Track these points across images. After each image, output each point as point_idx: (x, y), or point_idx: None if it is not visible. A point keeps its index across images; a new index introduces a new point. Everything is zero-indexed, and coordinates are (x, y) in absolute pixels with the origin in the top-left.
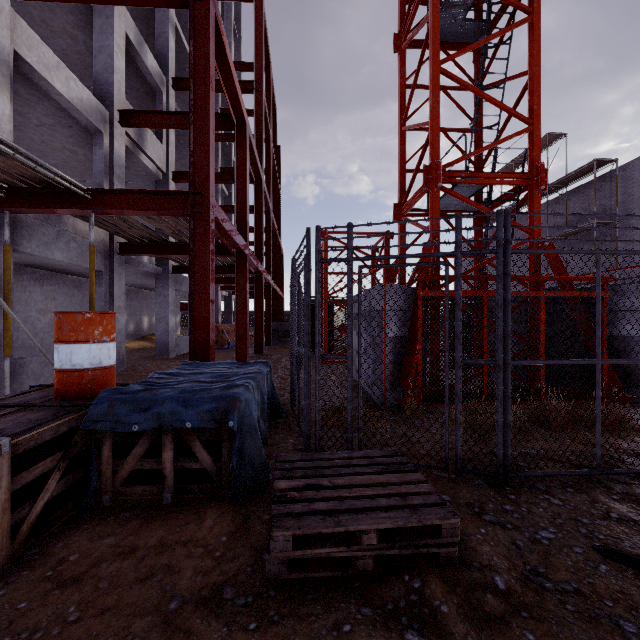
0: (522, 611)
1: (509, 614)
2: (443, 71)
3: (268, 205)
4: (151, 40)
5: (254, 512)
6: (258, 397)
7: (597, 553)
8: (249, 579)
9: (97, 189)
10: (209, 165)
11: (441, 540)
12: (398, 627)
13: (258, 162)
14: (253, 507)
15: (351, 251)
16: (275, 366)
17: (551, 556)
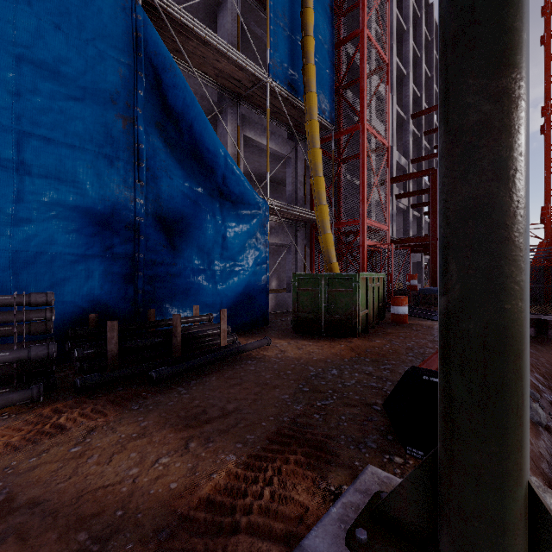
0: None
1: None
2: None
3: None
4: (397, 137)
5: None
6: None
7: None
8: None
9: (401, 238)
10: (436, 227)
11: None
12: None
13: None
14: None
15: None
16: None
17: None
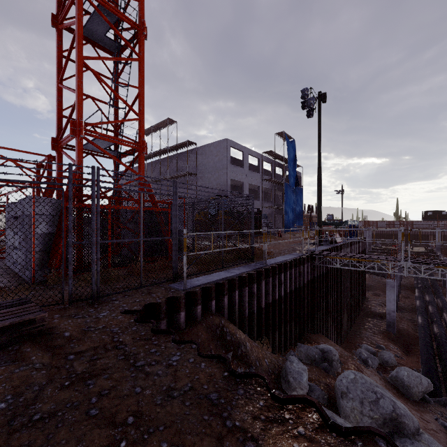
0: (74, 340)
1: (67, 343)
2: (86, 64)
3: None
4: None
5: None
6: None
7: (121, 313)
8: None
9: None
10: None
11: (35, 325)
12: None
13: None
14: None
15: None
16: None
17: (100, 320)
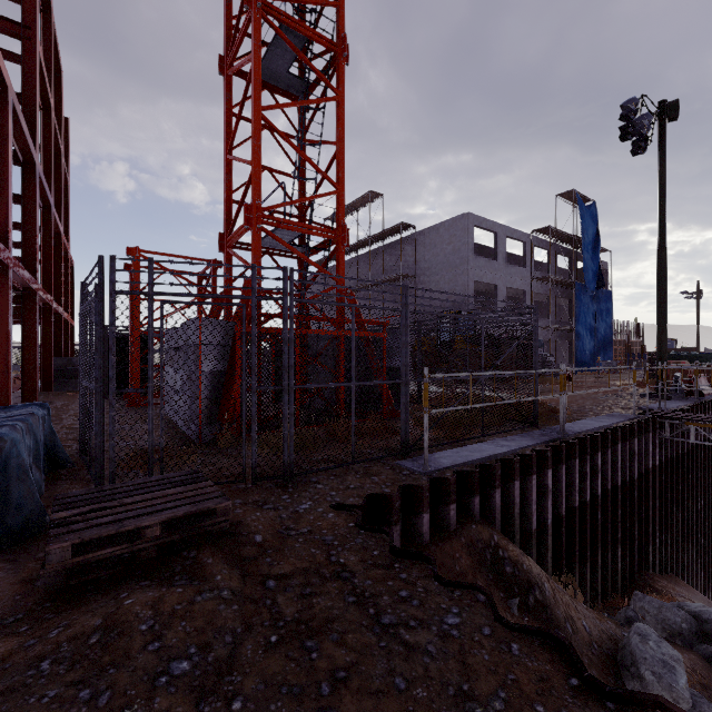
0: (269, 550)
1: (260, 554)
2: (264, 118)
3: (47, 198)
4: None
5: (25, 554)
6: (30, 441)
7: (331, 509)
8: (19, 604)
9: None
10: None
11: (216, 520)
12: (171, 582)
13: (29, 139)
14: (23, 551)
15: (152, 285)
16: (59, 415)
17: (302, 517)
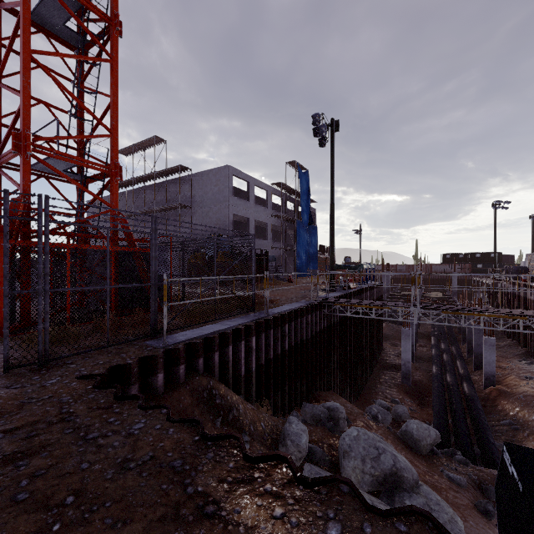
0: (6, 415)
1: None
2: (35, 60)
3: None
4: None
5: None
6: None
7: (76, 379)
8: None
9: None
10: None
11: None
12: None
13: None
14: None
15: None
16: None
17: (47, 389)
